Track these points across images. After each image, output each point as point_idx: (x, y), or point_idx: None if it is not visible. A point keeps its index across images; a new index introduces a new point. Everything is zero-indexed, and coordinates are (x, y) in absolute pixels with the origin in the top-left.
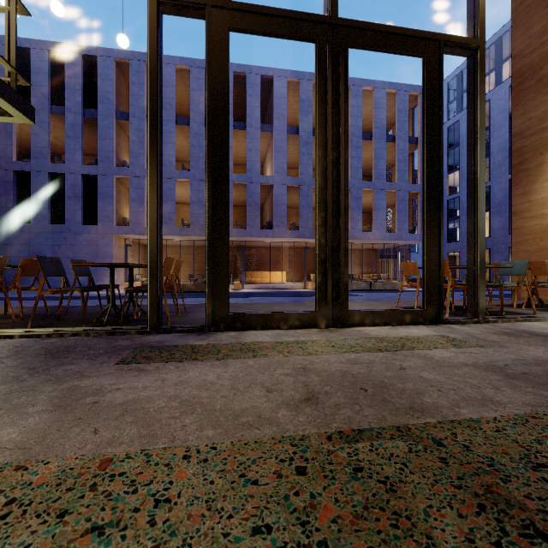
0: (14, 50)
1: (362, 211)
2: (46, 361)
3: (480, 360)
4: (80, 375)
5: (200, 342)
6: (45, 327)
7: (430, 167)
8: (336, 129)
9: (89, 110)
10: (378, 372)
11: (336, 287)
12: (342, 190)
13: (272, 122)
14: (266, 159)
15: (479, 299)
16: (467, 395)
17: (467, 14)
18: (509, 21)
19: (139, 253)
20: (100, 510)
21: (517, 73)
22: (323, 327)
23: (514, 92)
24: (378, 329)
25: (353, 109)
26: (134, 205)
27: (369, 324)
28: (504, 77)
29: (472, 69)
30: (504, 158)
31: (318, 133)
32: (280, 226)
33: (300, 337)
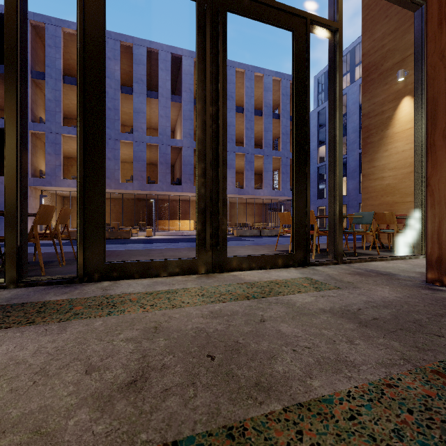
0: None
1: (255, 172)
2: None
3: (337, 304)
4: None
5: (59, 296)
6: None
7: (298, 128)
8: (215, 86)
9: (2, 66)
10: (237, 327)
11: (215, 234)
12: (221, 143)
13: (181, 94)
14: (177, 126)
15: (337, 243)
16: (321, 355)
17: (329, 2)
18: (359, 37)
19: (58, 204)
20: None
21: (365, 67)
22: (203, 273)
23: (363, 82)
24: (253, 273)
25: (247, 89)
26: (50, 159)
27: (246, 268)
28: (356, 78)
29: (332, 48)
30: (356, 137)
31: (198, 87)
32: (188, 182)
33: (175, 286)
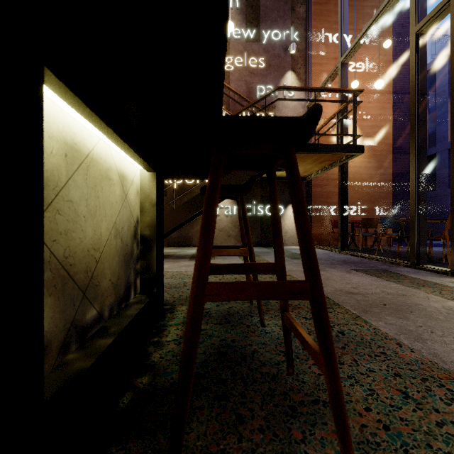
0: (353, 126)
1: None
2: (340, 263)
3: None
4: (333, 267)
5: (416, 276)
6: (382, 256)
7: None
8: None
9: None
10: (438, 314)
11: None
12: None
13: None
14: None
15: None
16: (423, 333)
17: None
18: None
19: None
20: (275, 277)
21: None
22: None
23: None
24: None
25: None
26: None
27: None
28: None
29: None
30: None
31: None
32: None
33: None
